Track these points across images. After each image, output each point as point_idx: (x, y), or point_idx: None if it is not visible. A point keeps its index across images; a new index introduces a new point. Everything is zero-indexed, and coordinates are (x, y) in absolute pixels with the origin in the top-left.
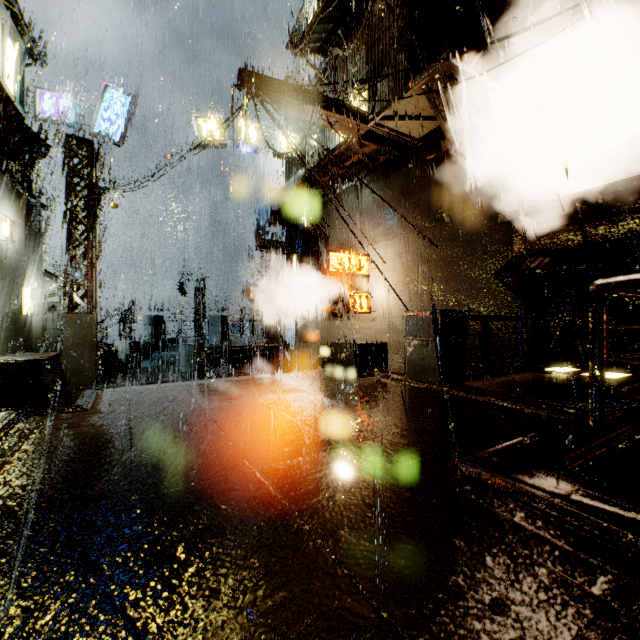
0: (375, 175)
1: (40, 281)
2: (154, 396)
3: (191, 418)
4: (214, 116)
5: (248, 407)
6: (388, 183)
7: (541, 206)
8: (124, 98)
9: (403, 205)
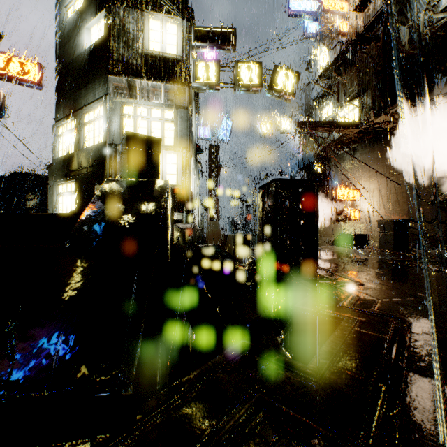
0: (363, 145)
1: (200, 207)
2: None
3: None
4: (268, 120)
5: None
6: (371, 150)
7: None
8: (229, 122)
9: (380, 162)
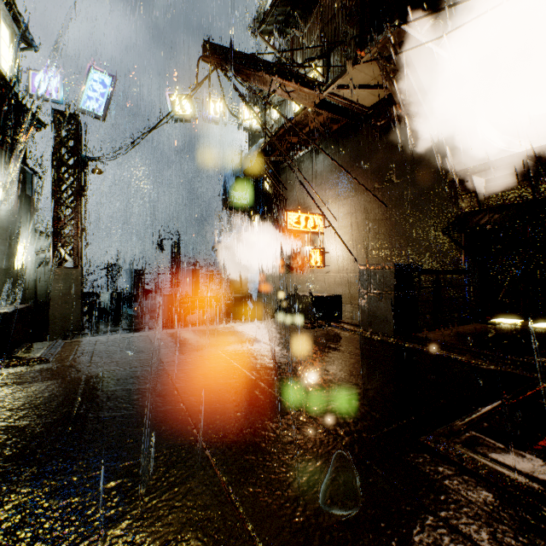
0: (328, 142)
1: (32, 239)
2: (118, 347)
3: (147, 373)
4: (185, 93)
5: (206, 360)
6: (340, 149)
7: (491, 164)
8: (106, 78)
9: (354, 168)
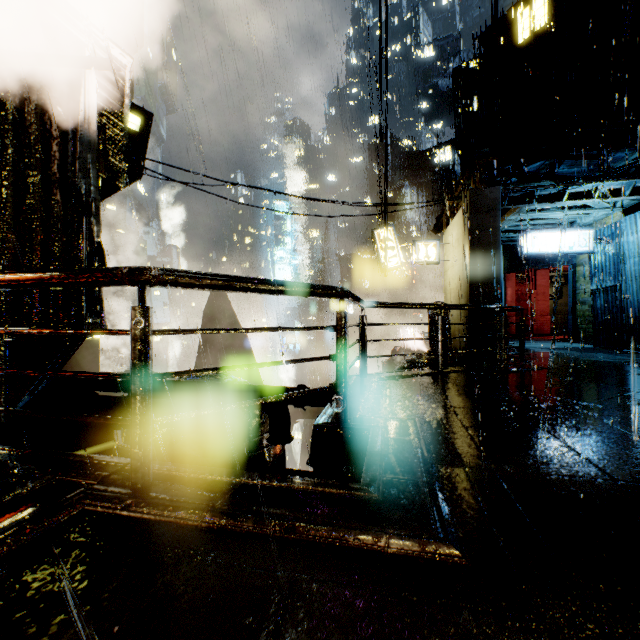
0: None
1: None
2: None
3: None
4: None
5: None
6: None
7: None
8: None
9: None
